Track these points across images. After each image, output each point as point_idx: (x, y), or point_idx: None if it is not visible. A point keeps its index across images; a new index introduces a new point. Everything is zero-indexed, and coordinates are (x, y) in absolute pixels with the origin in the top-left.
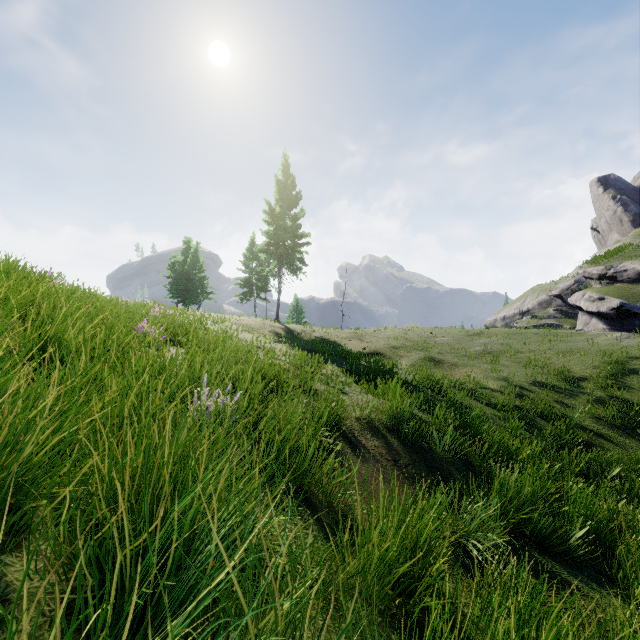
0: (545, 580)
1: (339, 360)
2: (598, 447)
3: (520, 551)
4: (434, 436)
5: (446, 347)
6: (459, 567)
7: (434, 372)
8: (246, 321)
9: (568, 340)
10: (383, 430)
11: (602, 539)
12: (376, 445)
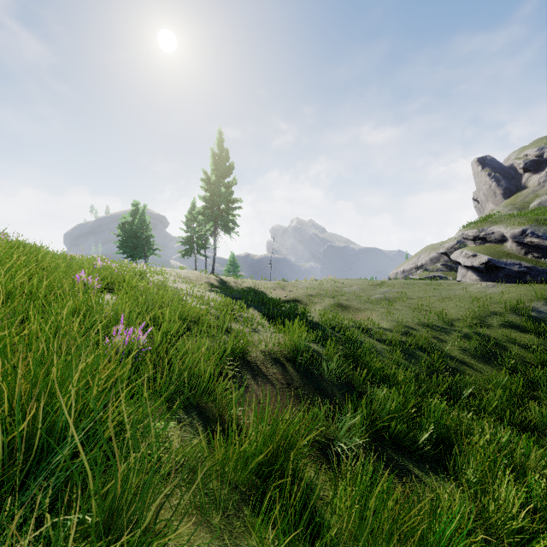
0: (393, 471)
1: (260, 306)
2: (462, 372)
3: (368, 447)
4: (323, 364)
5: (353, 295)
6: (327, 464)
7: (341, 315)
8: (185, 273)
9: (449, 289)
10: (282, 360)
11: (447, 440)
12: (274, 372)
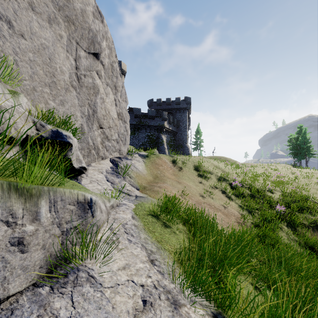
0: None
1: None
2: None
3: None
4: None
5: None
6: None
7: None
8: None
9: None
10: None
11: None
12: None
